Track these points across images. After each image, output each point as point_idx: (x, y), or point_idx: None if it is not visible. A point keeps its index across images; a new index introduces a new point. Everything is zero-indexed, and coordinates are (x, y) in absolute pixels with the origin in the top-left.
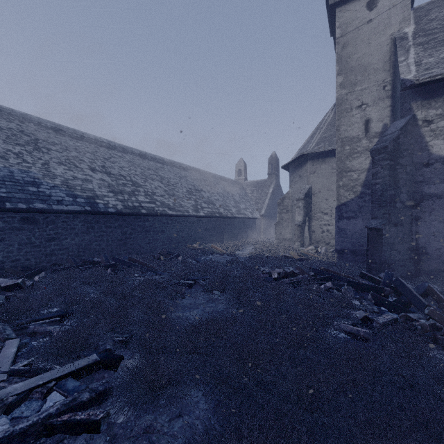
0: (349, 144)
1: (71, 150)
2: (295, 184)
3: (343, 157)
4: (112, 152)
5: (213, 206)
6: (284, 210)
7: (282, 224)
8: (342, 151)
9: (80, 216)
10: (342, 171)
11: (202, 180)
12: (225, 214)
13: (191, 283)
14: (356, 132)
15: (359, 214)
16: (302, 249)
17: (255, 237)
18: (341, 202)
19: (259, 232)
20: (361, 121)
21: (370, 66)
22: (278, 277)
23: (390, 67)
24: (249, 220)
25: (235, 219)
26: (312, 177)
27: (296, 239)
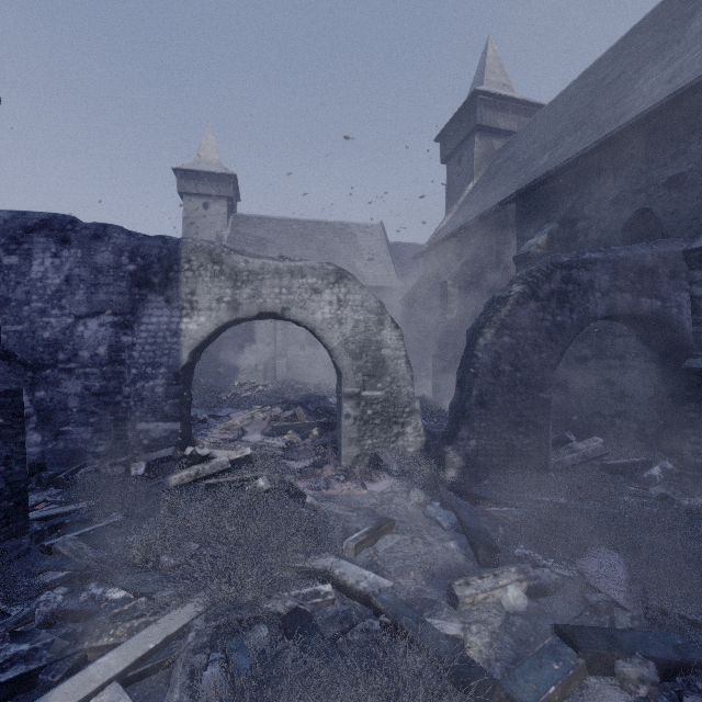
0: None
1: None
2: None
3: None
4: None
5: None
6: None
7: None
8: None
9: None
10: None
11: None
12: None
13: None
14: None
15: None
16: None
17: None
18: None
19: None
20: None
21: None
22: None
23: None
24: None
25: None
26: None
27: None
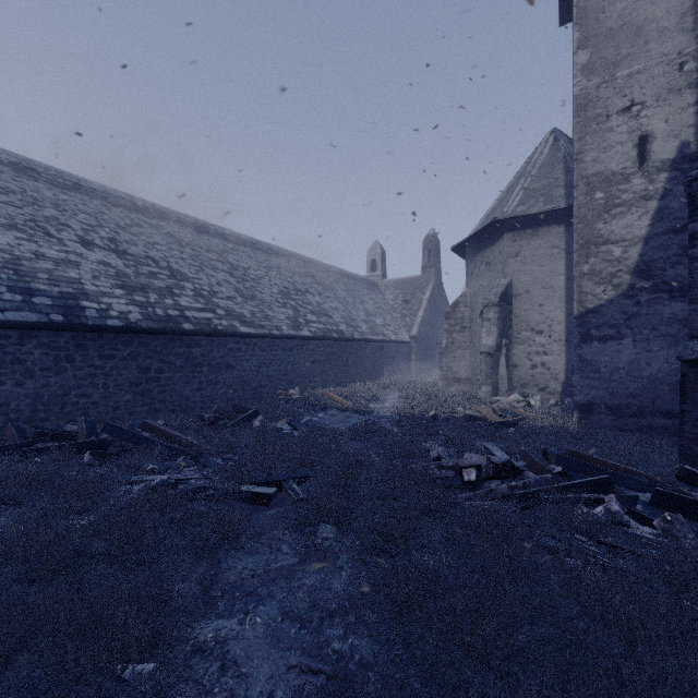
0: (605, 188)
1: (45, 206)
2: (477, 279)
3: (591, 214)
4: (138, 216)
5: (327, 319)
6: (456, 327)
7: (453, 352)
8: (588, 203)
9: (37, 335)
10: (588, 242)
11: (309, 275)
12: (349, 334)
13: (267, 494)
14: (618, 163)
15: (627, 330)
16: (496, 400)
17: (402, 375)
18: (587, 307)
19: (408, 365)
20: (629, 140)
21: (650, 24)
22: (475, 477)
23: (694, 23)
24: (391, 346)
25: (367, 343)
26: (513, 264)
27: (483, 380)
